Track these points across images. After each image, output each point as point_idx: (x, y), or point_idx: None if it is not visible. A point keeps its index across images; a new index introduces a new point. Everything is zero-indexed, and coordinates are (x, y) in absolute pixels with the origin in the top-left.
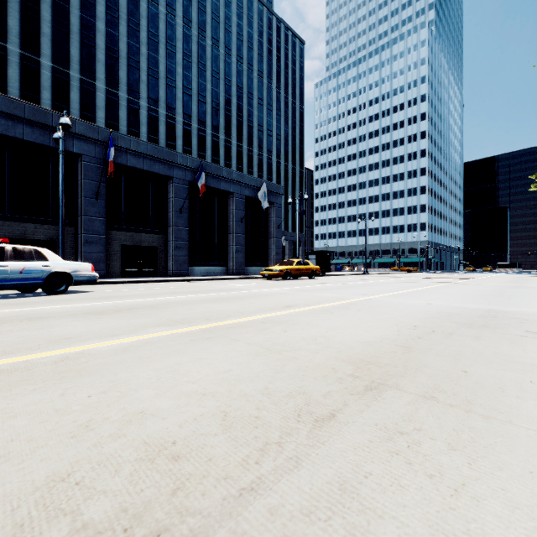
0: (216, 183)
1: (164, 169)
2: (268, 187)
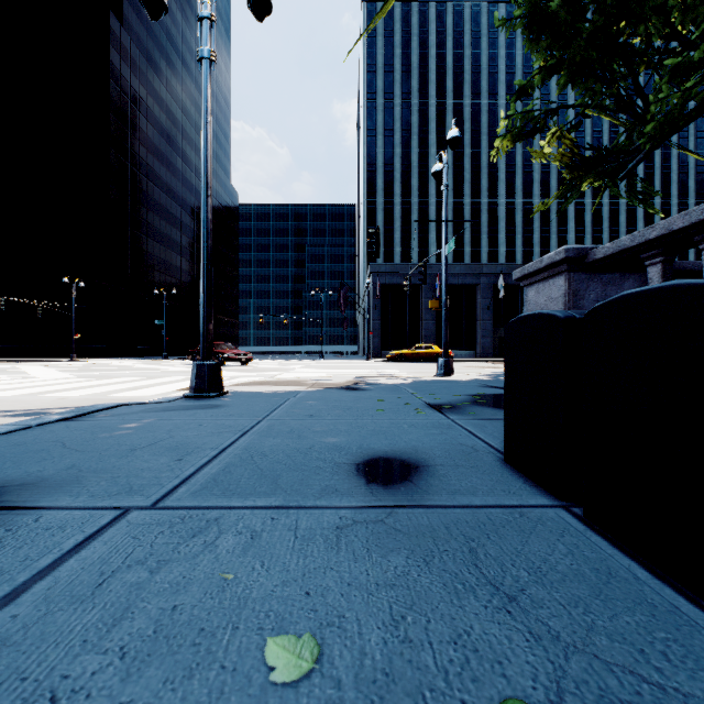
0: None
1: None
2: None
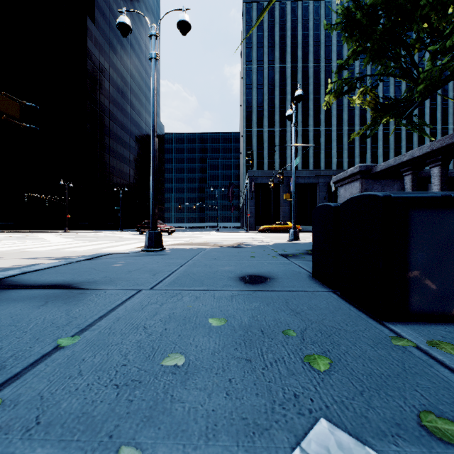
0: None
1: None
2: None
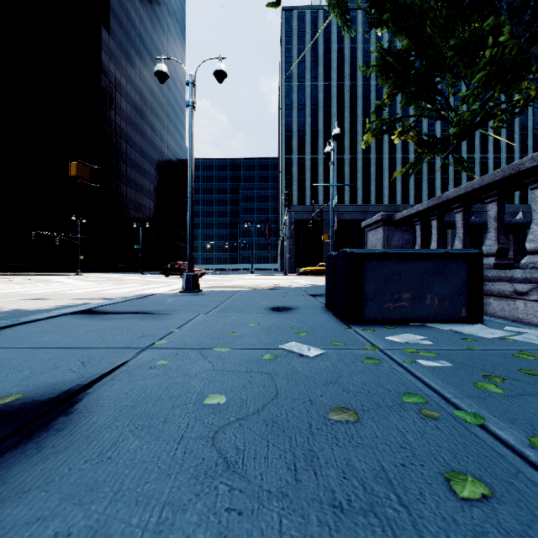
0: (479, 216)
1: (446, 216)
2: (526, 208)
